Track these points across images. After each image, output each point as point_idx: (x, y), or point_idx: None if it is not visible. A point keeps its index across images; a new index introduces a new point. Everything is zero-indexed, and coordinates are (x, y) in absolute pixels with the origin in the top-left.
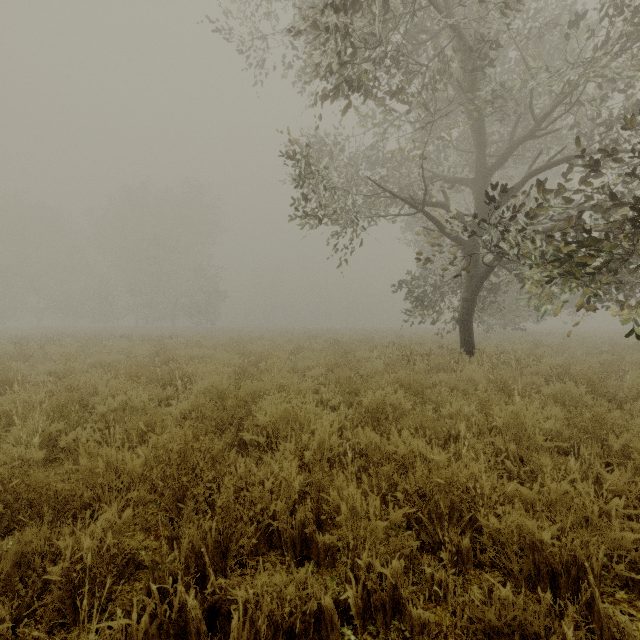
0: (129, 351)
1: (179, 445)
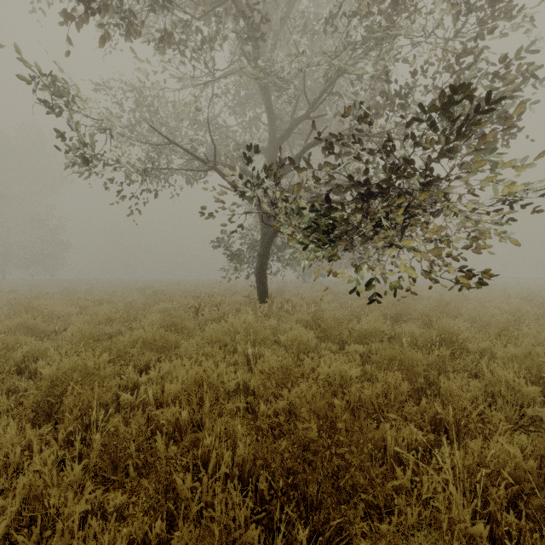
0: None
1: None
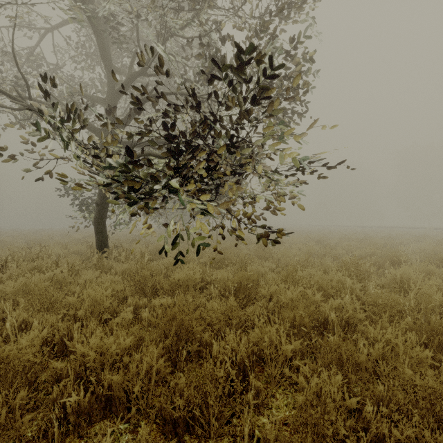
0: None
1: None
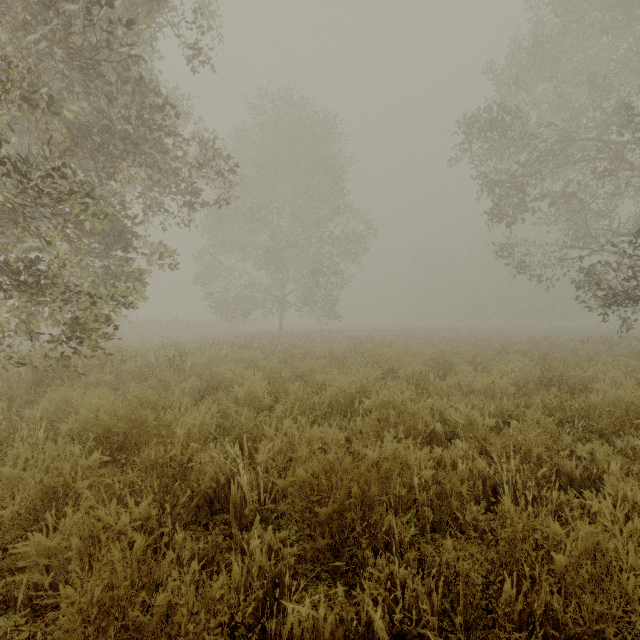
0: (458, 335)
1: (428, 342)
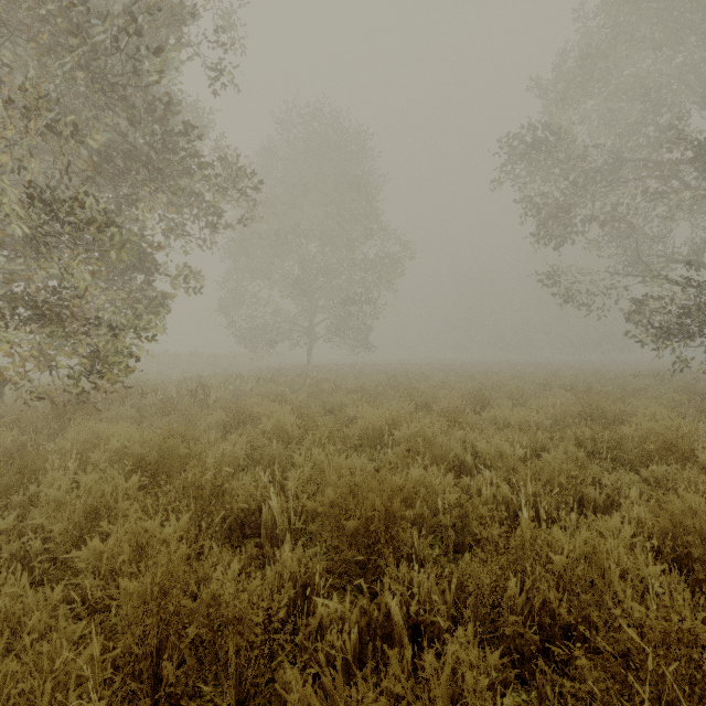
0: (502, 369)
1: (468, 376)
